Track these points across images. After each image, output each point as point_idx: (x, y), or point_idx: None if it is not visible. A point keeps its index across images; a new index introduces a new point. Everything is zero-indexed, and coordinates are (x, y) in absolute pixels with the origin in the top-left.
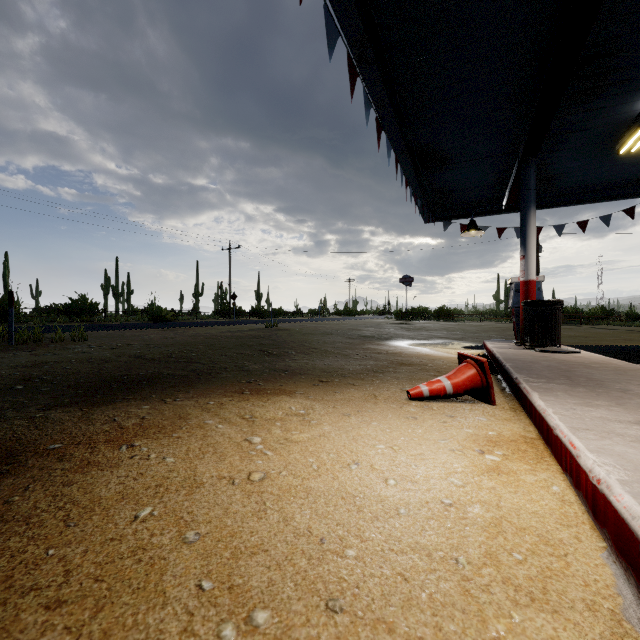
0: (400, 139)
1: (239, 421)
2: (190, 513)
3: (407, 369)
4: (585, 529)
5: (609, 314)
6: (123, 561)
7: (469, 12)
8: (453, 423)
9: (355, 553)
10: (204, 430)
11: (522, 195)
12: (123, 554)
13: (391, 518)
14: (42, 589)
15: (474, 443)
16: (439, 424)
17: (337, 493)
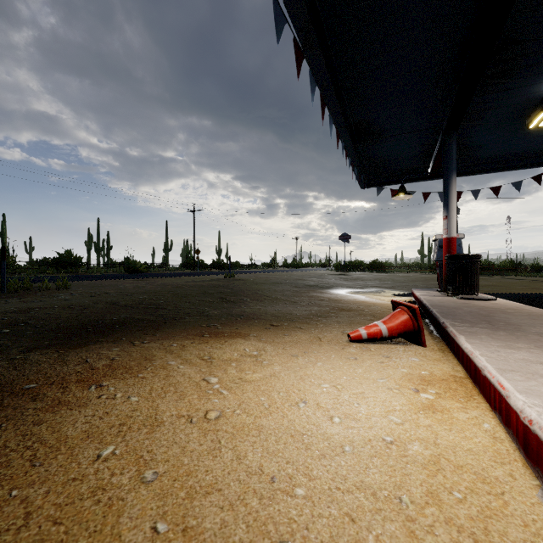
0: (340, 115)
1: (199, 362)
2: (150, 452)
3: (347, 314)
4: (518, 466)
5: (517, 266)
6: (82, 502)
7: (401, 3)
8: (389, 363)
9: (304, 492)
10: (167, 370)
11: (445, 164)
12: (83, 495)
13: (337, 456)
14: (1, 533)
15: (409, 382)
16: (377, 364)
17: (287, 431)
